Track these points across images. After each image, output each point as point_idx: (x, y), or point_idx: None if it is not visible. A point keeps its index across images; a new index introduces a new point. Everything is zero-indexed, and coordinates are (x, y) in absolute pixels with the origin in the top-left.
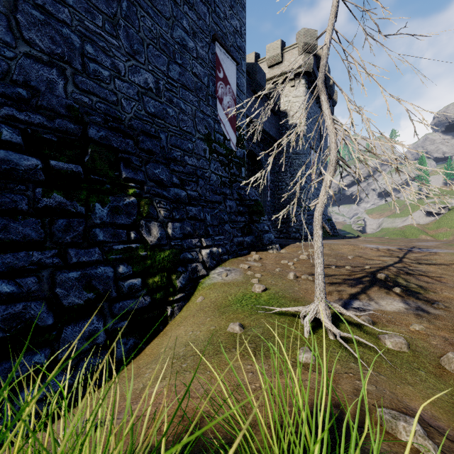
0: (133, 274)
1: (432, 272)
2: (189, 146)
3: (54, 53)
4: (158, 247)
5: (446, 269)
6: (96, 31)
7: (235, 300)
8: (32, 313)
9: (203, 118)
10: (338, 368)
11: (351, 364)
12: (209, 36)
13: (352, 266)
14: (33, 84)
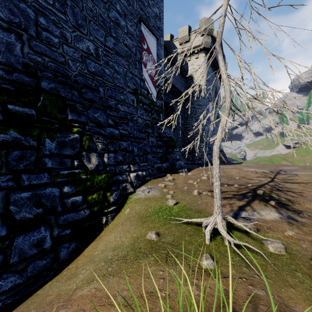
0: (76, 193)
1: (295, 188)
2: (121, 97)
3: (12, 22)
4: (96, 171)
5: (305, 186)
6: (47, 7)
7: (154, 212)
8: None
9: (132, 77)
10: (234, 273)
11: (243, 268)
12: (136, 18)
13: (239, 184)
14: None
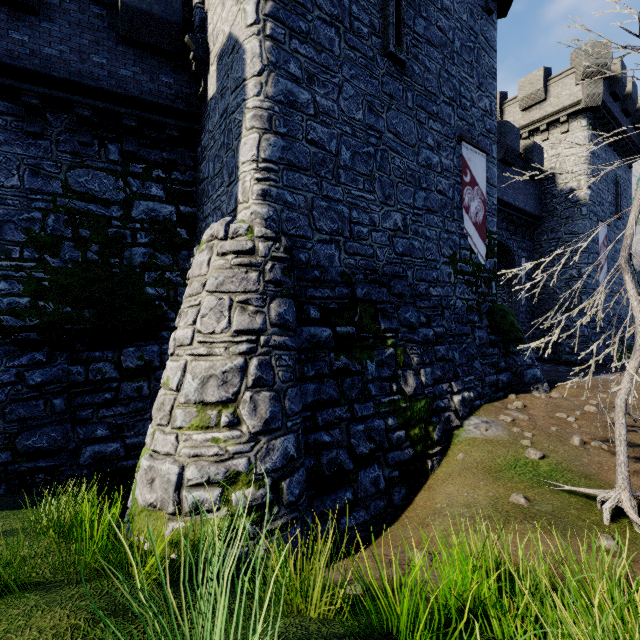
0: (398, 426)
1: None
2: (434, 275)
3: (333, 231)
4: (414, 396)
5: None
6: (358, 195)
7: (507, 465)
8: (341, 459)
9: (448, 238)
10: None
11: None
12: (454, 138)
13: None
14: (322, 264)
